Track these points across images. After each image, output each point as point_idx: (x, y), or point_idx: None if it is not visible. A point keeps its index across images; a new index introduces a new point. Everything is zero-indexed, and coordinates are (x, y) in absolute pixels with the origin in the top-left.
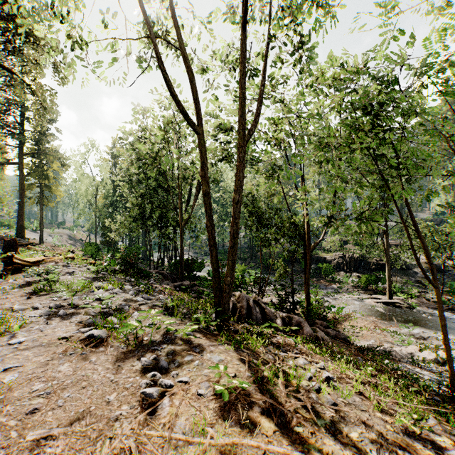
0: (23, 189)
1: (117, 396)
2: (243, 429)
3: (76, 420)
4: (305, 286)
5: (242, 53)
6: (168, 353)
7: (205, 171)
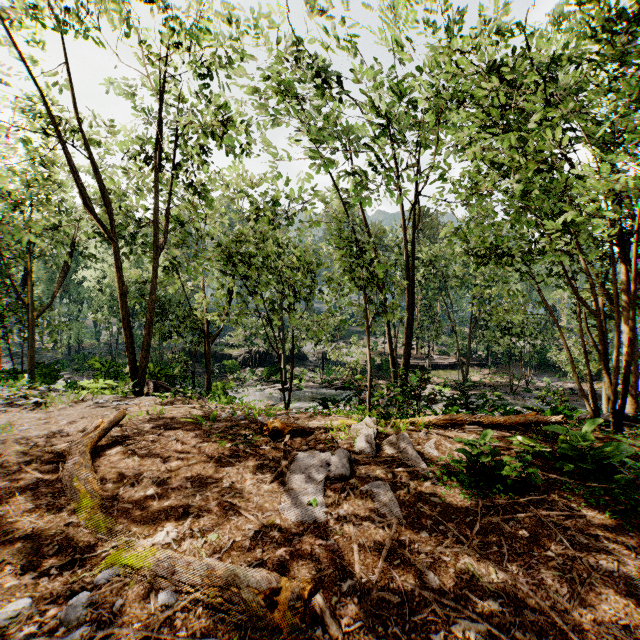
0: None
1: (97, 412)
2: (174, 407)
3: (82, 418)
4: (206, 377)
5: (155, 188)
6: (113, 401)
7: (121, 274)
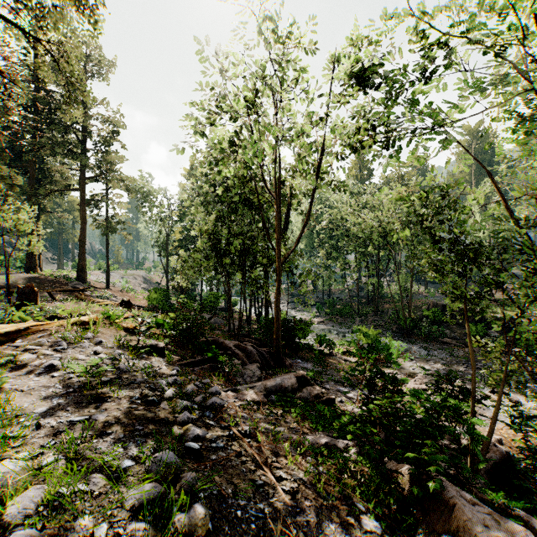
0: (83, 221)
1: None
2: None
3: None
4: None
5: None
6: None
7: None
